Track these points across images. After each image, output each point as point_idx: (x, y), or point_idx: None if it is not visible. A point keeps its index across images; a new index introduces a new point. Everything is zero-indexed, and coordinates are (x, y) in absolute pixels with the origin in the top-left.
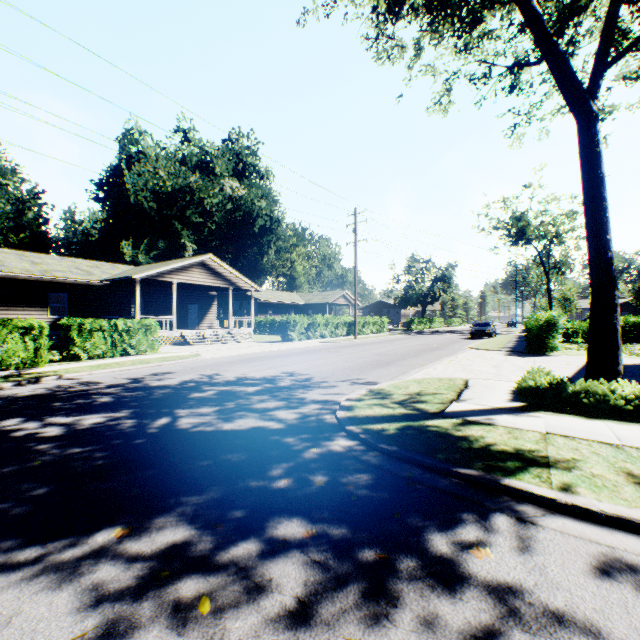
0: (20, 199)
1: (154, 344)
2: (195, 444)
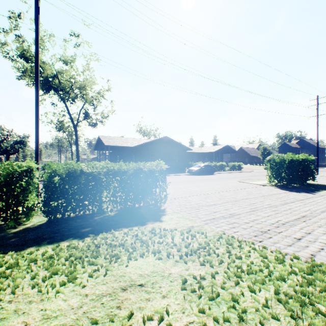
0: None
1: None
2: None
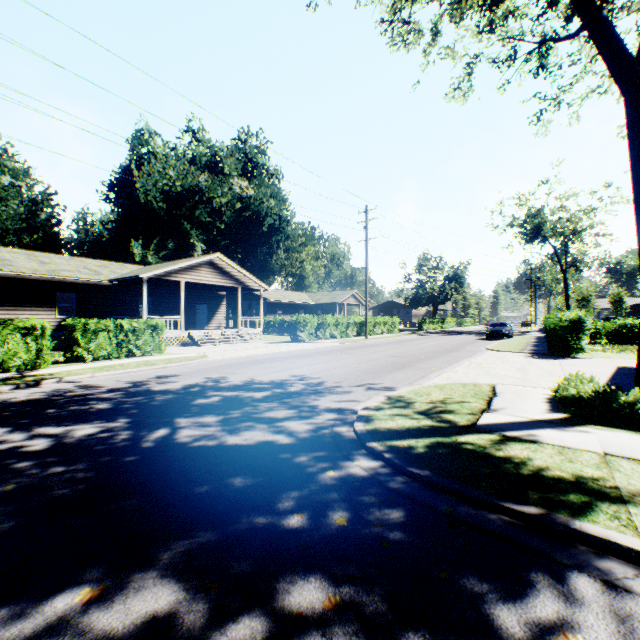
0: (33, 201)
1: (160, 345)
2: (194, 463)
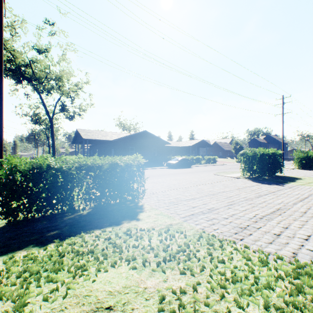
0: None
1: None
2: None
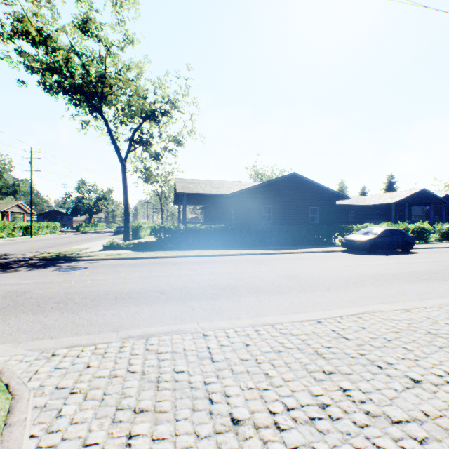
0: None
1: None
2: None
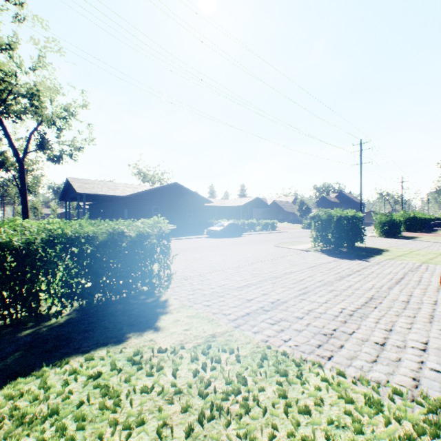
0: None
1: None
2: None
